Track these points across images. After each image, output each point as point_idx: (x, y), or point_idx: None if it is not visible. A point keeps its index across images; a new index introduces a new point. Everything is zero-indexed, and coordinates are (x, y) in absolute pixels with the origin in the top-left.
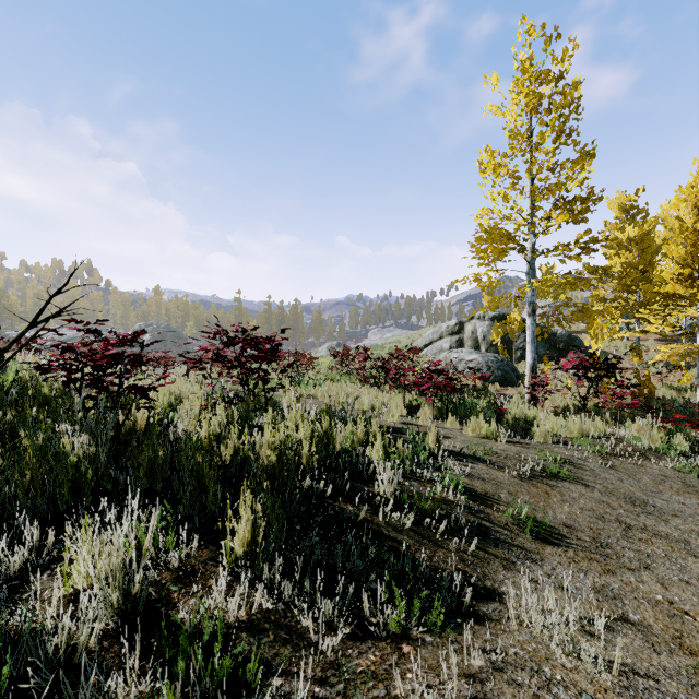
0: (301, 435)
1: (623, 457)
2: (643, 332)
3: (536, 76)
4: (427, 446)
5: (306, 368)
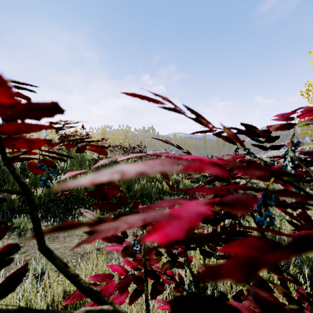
0: None
1: None
2: None
3: None
4: (258, 185)
5: None
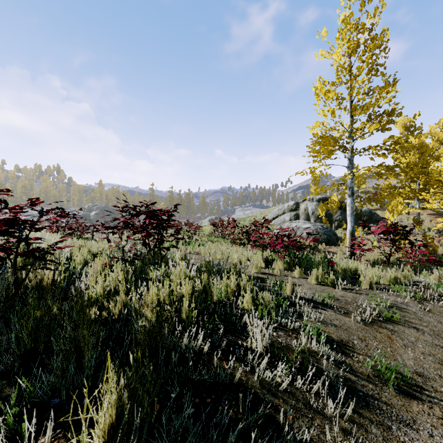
0: (183, 290)
1: (432, 301)
2: (421, 209)
3: (355, 27)
4: (285, 294)
5: (194, 233)
